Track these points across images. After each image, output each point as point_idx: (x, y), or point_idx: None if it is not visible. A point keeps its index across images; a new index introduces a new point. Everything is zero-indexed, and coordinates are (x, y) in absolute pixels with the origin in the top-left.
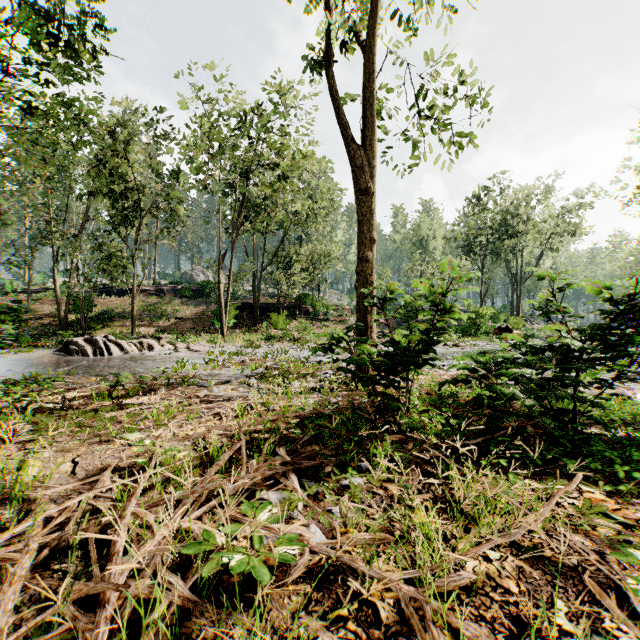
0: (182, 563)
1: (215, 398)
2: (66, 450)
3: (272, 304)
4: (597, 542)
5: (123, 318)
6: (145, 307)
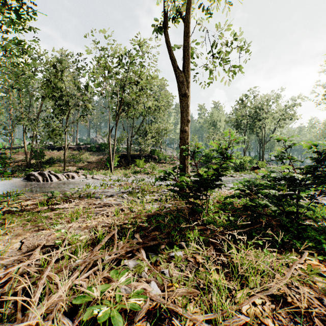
0: (74, 307)
1: (104, 205)
2: (18, 235)
3: (137, 155)
4: (317, 292)
5: (60, 162)
6: (71, 156)
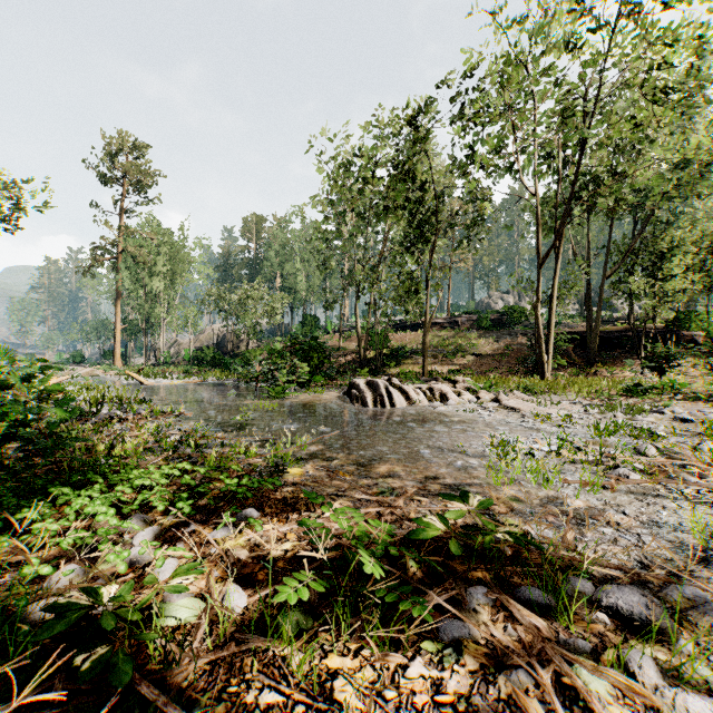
0: None
1: None
2: None
3: (617, 332)
4: None
5: (415, 355)
6: (438, 342)
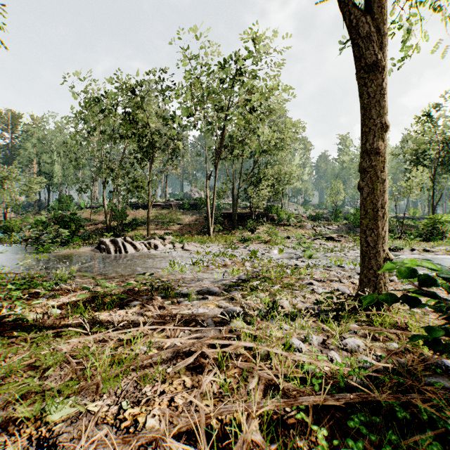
0: None
1: (193, 318)
2: None
3: (246, 213)
4: None
5: (145, 224)
6: (159, 216)
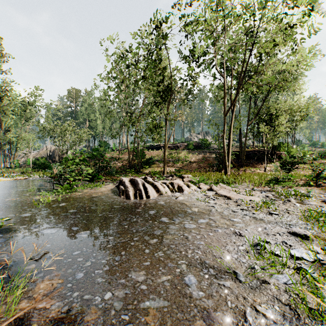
0: None
1: None
2: None
3: (251, 151)
4: None
5: (158, 162)
6: (169, 155)
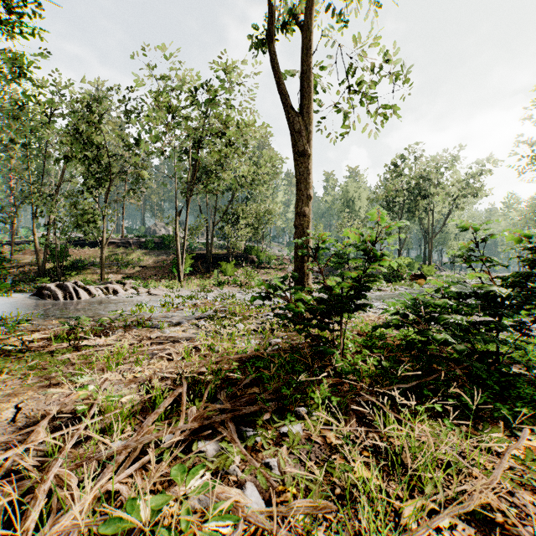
0: None
1: (166, 339)
2: (14, 394)
3: (223, 254)
4: None
5: (94, 266)
6: (114, 257)
